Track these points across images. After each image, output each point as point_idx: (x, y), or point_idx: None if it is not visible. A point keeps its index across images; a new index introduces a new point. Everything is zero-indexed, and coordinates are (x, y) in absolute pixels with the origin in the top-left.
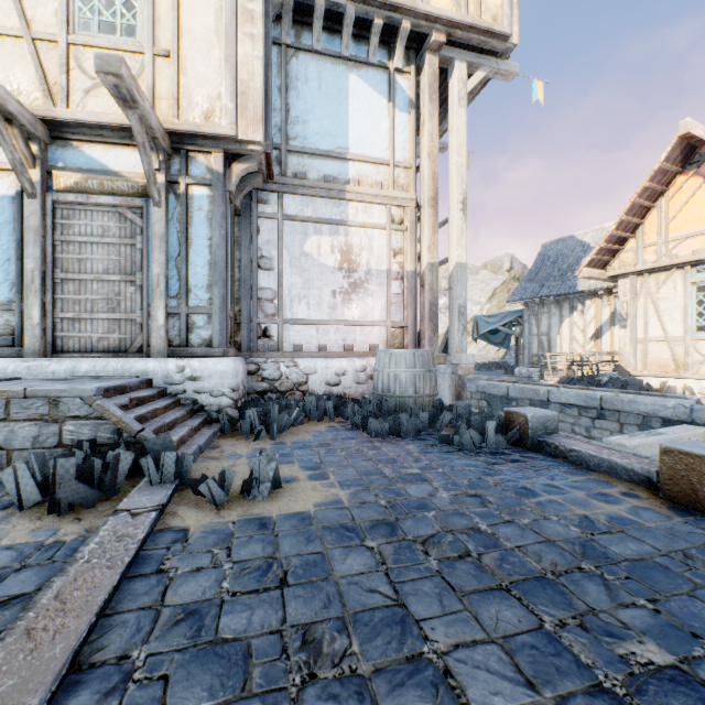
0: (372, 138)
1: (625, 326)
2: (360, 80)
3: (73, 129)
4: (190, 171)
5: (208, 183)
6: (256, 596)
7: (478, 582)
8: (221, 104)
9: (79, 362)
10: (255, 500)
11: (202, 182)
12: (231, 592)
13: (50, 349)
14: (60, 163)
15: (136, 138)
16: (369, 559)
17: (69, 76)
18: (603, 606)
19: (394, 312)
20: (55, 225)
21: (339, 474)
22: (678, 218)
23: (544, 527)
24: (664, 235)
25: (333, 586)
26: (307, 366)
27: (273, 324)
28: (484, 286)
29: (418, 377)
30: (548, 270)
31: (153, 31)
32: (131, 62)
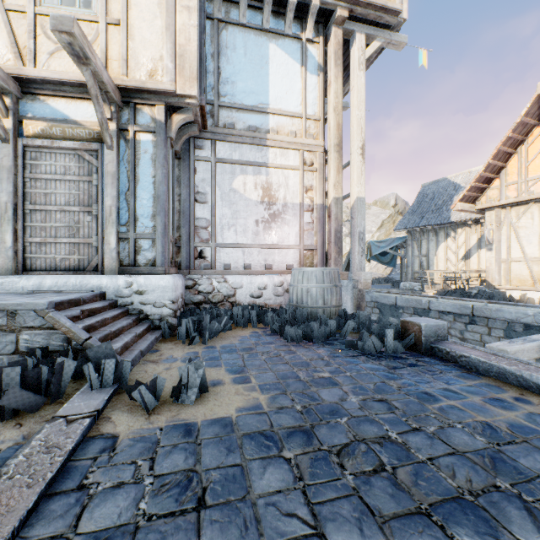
0: (288, 95)
1: (491, 249)
2: (278, 49)
3: (40, 85)
4: (137, 120)
5: (152, 130)
6: (171, 521)
7: (397, 503)
8: (163, 64)
9: (44, 279)
10: (183, 404)
11: (147, 129)
12: (147, 515)
13: (20, 268)
14: (29, 114)
15: (89, 90)
16: (286, 473)
17: (36, 41)
18: (531, 538)
19: (306, 237)
20: (25, 165)
21: (260, 377)
22: (535, 162)
23: (451, 435)
24: (524, 175)
25: (250, 508)
26: (235, 281)
27: (207, 247)
28: (374, 219)
29: (326, 291)
30: (426, 205)
31: (106, 3)
32: (88, 29)
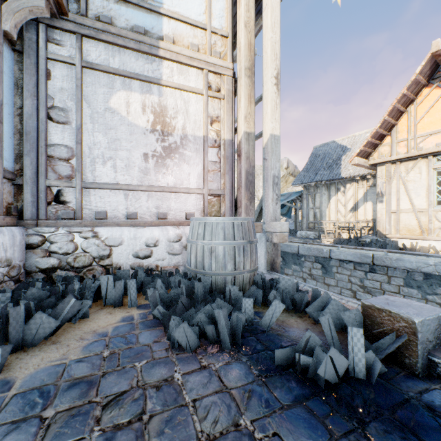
0: None
1: (382, 201)
2: None
3: None
4: None
5: None
6: None
7: None
8: None
9: None
10: None
11: None
12: None
13: None
14: None
15: None
16: None
17: None
18: None
19: (211, 180)
20: None
21: None
22: (424, 120)
23: None
24: (413, 132)
25: None
26: (111, 236)
27: (69, 187)
28: None
29: (237, 250)
30: (319, 163)
31: None
32: None
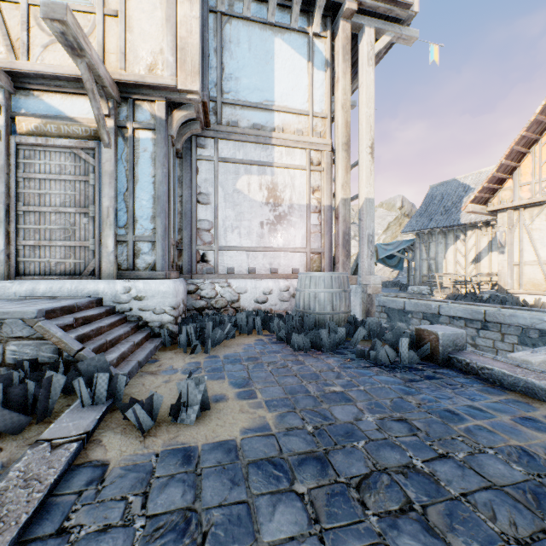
0: (294, 92)
1: (503, 252)
2: (284, 43)
3: (33, 80)
4: (136, 117)
5: (152, 127)
6: None
7: None
8: (163, 58)
9: (38, 284)
10: (182, 424)
11: (146, 126)
12: None
13: (13, 272)
14: (22, 110)
15: (85, 84)
16: (300, 513)
17: (30, 33)
18: None
19: (313, 240)
20: (18, 164)
21: (266, 392)
22: None
23: (484, 464)
24: (538, 176)
25: None
26: (239, 286)
27: (210, 250)
28: (380, 221)
29: (334, 296)
30: (435, 207)
31: None
32: (84, 21)
